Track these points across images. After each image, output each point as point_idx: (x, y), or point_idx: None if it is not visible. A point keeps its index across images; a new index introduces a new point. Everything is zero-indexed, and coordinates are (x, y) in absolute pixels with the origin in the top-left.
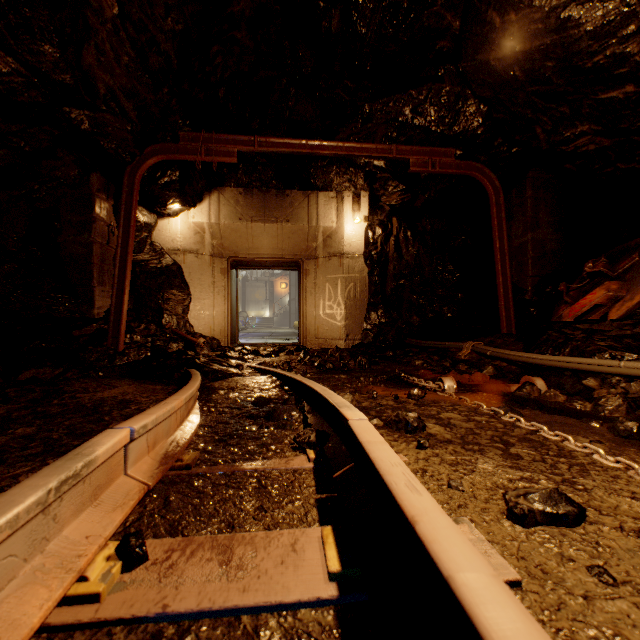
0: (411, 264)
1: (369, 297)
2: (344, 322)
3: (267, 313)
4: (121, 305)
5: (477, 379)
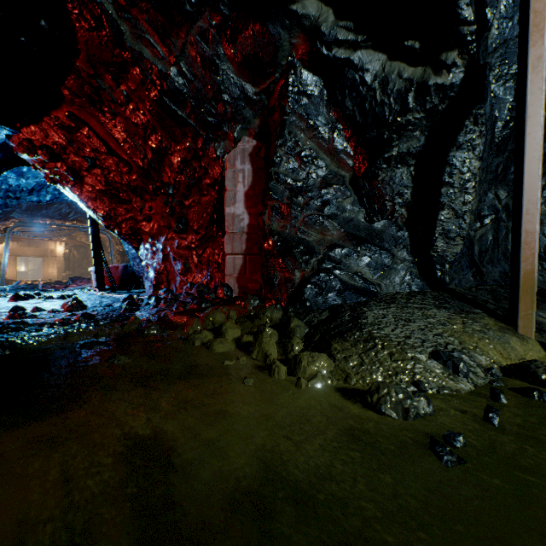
0: (78, 260)
1: (65, 268)
2: (57, 274)
3: (23, 268)
4: None
5: None
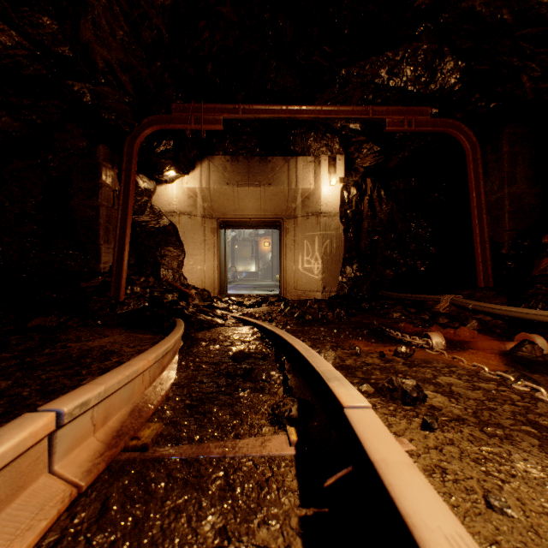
0: (384, 221)
1: (344, 252)
2: (321, 275)
3: (253, 268)
4: (122, 260)
5: (464, 334)
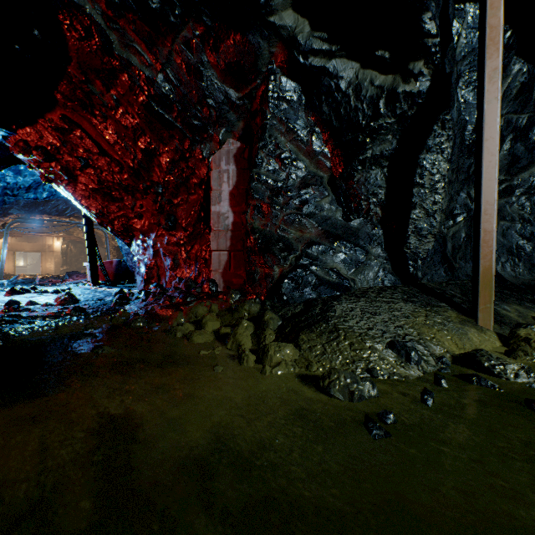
0: (75, 255)
1: (63, 262)
2: (55, 269)
3: (22, 263)
4: None
5: None
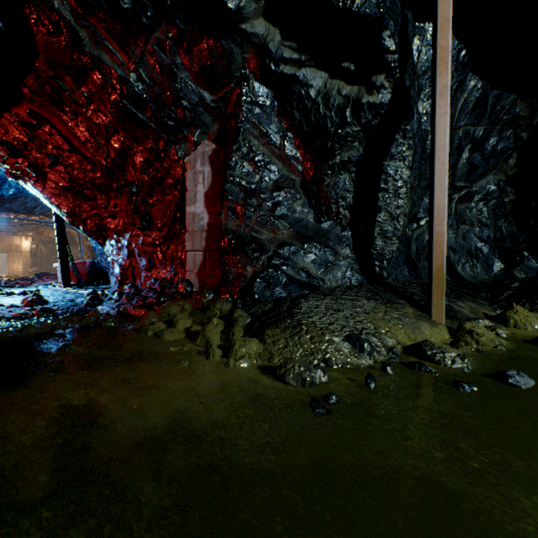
0: (45, 255)
1: (32, 263)
2: (23, 270)
3: None
4: None
5: None
